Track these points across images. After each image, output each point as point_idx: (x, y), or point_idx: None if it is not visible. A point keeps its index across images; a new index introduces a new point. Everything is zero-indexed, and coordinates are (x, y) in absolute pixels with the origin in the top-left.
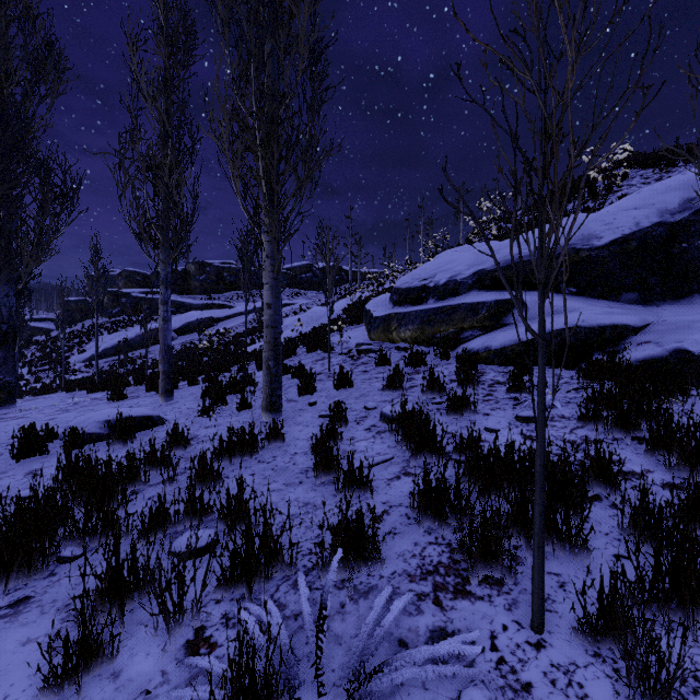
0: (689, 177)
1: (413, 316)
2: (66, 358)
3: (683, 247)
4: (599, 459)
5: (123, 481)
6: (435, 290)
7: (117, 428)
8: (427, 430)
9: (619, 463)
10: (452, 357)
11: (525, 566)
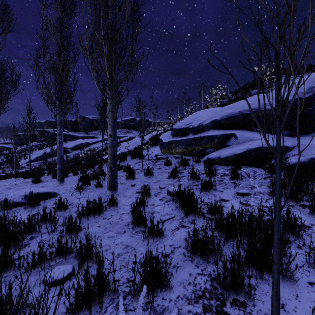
0: (311, 77)
1: (182, 142)
2: (18, 161)
3: (309, 109)
4: (289, 220)
5: (25, 232)
6: (193, 129)
7: (30, 199)
8: (192, 201)
9: (302, 222)
10: (201, 161)
11: (257, 291)
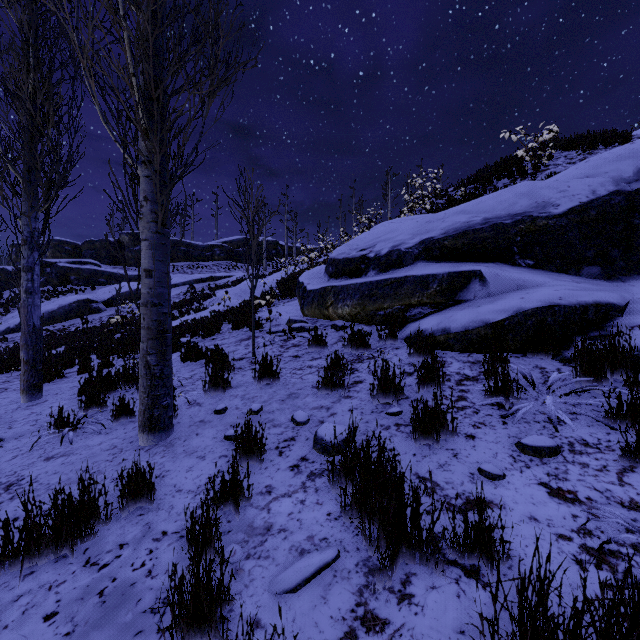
0: None
1: (353, 290)
2: None
3: None
4: None
5: None
6: (377, 261)
7: None
8: (401, 506)
9: None
10: (399, 338)
11: None
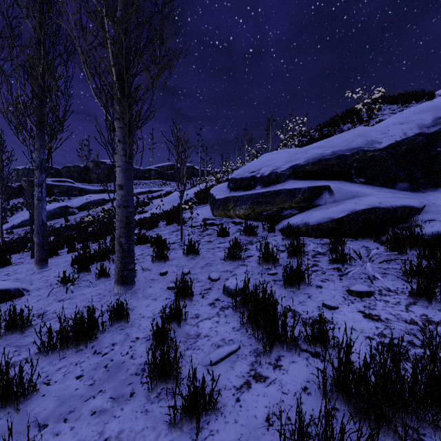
0: (436, 103)
1: (246, 198)
2: None
3: (438, 150)
4: None
5: None
6: (262, 179)
7: None
8: (275, 318)
9: None
10: (276, 230)
11: None
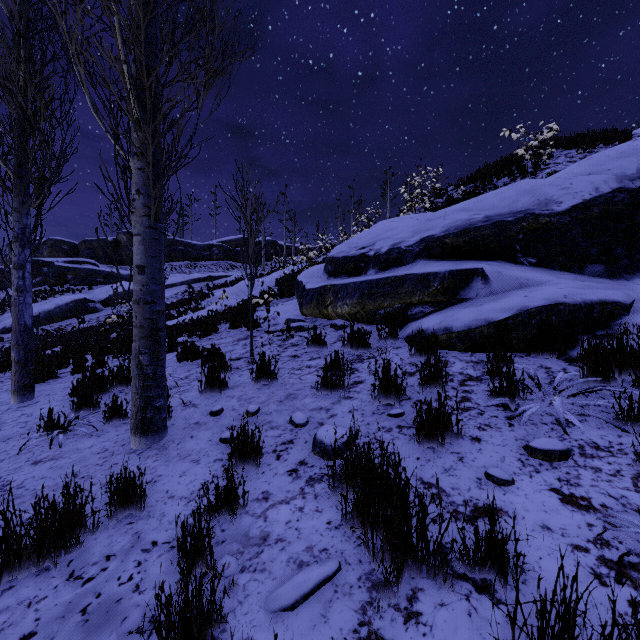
0: None
1: (352, 289)
2: None
3: None
4: None
5: None
6: (376, 259)
7: None
8: (406, 515)
9: None
10: (399, 338)
11: None
